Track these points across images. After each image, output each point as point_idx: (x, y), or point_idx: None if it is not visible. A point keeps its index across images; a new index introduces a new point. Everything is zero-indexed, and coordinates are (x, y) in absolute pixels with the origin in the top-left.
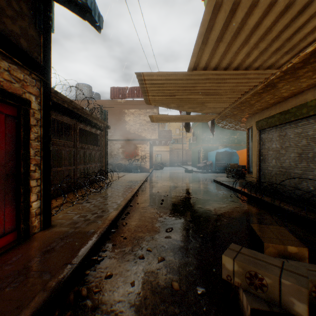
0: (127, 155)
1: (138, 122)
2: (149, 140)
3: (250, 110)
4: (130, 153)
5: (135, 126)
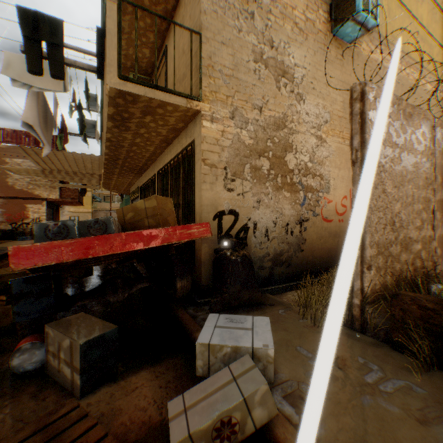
0: (11, 217)
1: (30, 176)
2: (46, 200)
3: (121, 186)
4: (15, 215)
5: (23, 180)
